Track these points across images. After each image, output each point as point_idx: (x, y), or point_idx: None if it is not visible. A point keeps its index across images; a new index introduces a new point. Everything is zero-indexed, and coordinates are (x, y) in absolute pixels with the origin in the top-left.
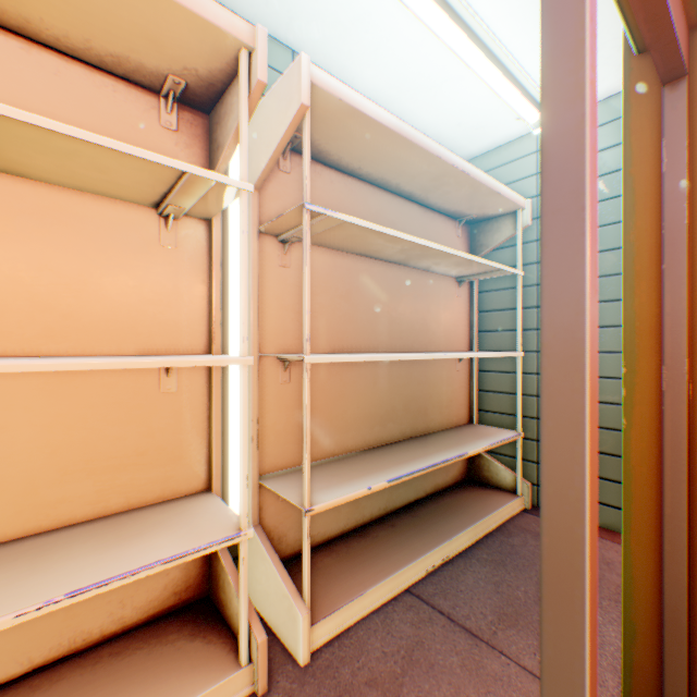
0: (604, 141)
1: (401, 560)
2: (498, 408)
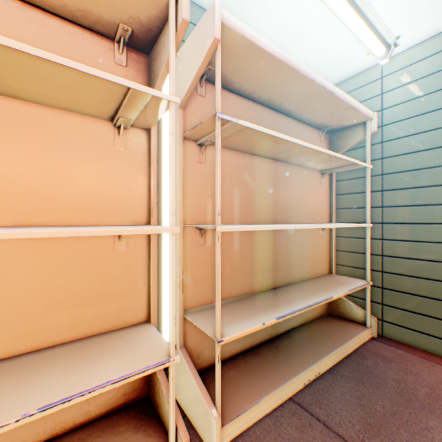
0: (438, 65)
1: (285, 375)
2: (351, 264)
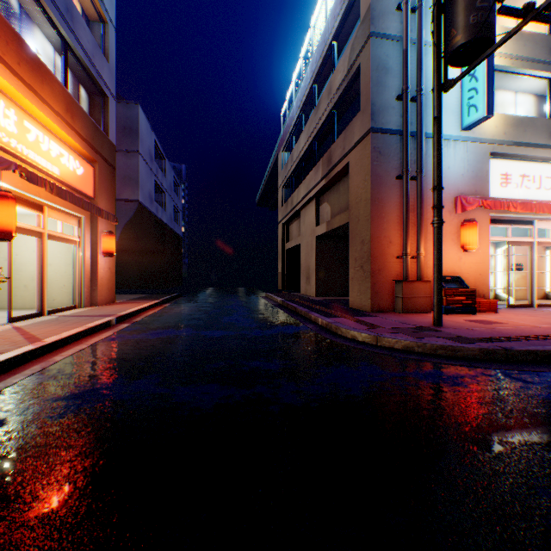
0: None
1: None
2: None
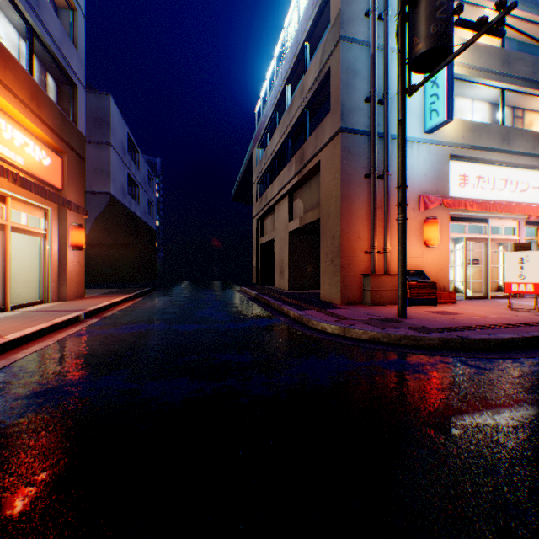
0: None
1: None
2: None
